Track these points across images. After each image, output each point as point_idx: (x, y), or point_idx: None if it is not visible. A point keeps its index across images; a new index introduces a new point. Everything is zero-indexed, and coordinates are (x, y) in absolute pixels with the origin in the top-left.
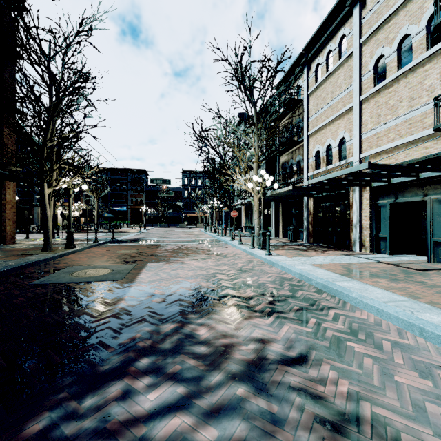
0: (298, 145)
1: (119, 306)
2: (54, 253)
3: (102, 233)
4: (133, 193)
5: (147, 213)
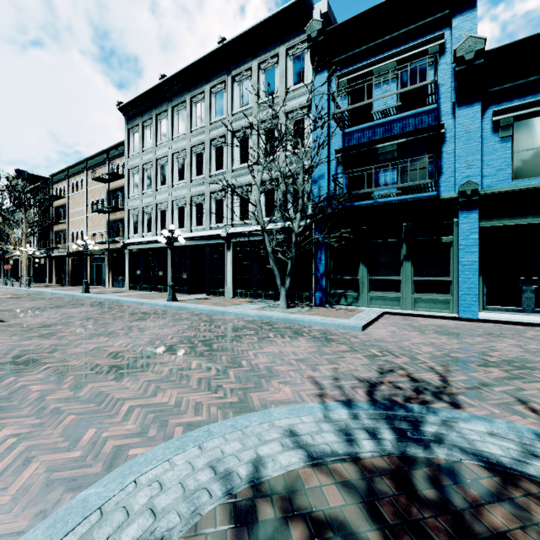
0: (64, 224)
1: None
2: None
3: None
4: None
5: None
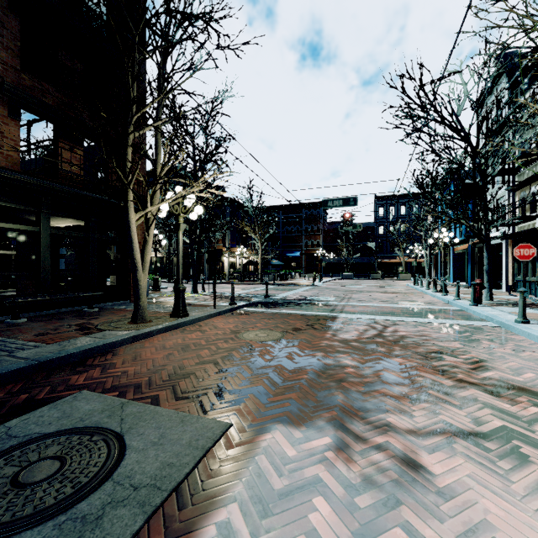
0: None
1: None
2: (134, 329)
3: (263, 286)
4: (308, 234)
5: (325, 259)
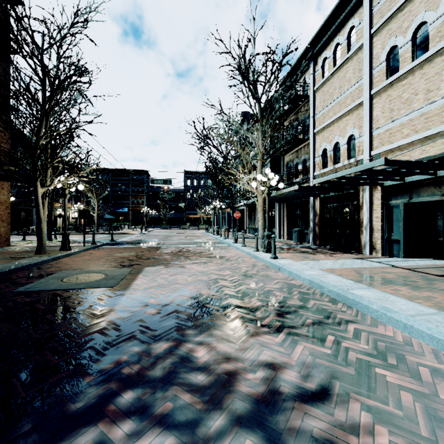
0: (304, 144)
1: (107, 319)
2: (47, 256)
3: (102, 235)
4: (134, 194)
5: (148, 214)
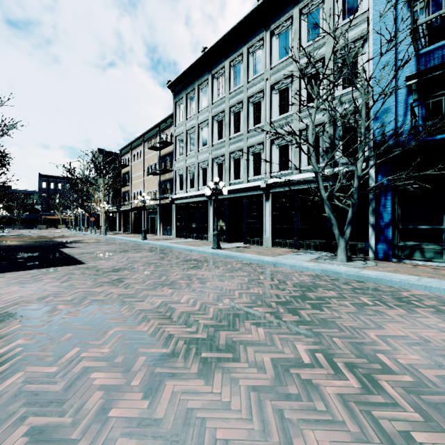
0: (129, 186)
1: (59, 241)
2: None
3: None
4: None
5: None
